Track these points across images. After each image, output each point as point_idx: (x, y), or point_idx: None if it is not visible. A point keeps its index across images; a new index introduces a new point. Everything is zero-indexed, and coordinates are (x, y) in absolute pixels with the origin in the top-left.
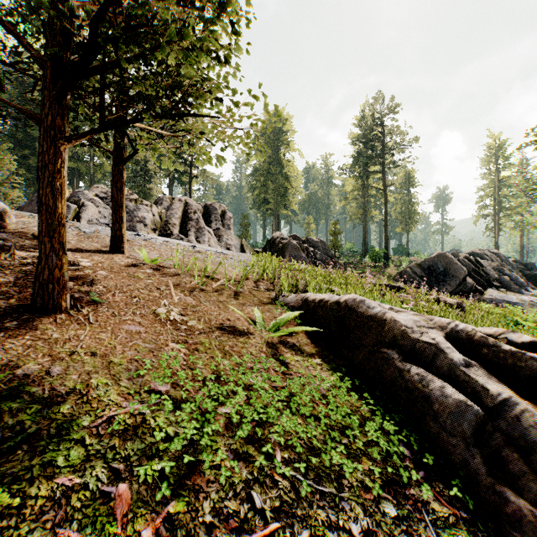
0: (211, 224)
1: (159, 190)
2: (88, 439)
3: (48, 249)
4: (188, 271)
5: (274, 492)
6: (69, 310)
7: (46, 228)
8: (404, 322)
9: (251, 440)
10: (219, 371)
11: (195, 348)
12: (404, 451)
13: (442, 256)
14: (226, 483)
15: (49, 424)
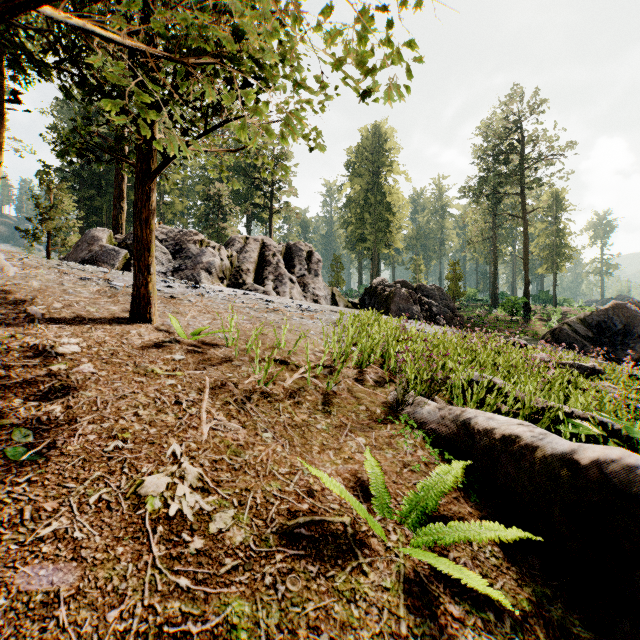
0: (294, 269)
1: (234, 229)
2: None
3: None
4: (247, 352)
5: None
6: None
7: None
8: None
9: None
10: None
11: None
12: None
13: (620, 308)
14: None
15: None
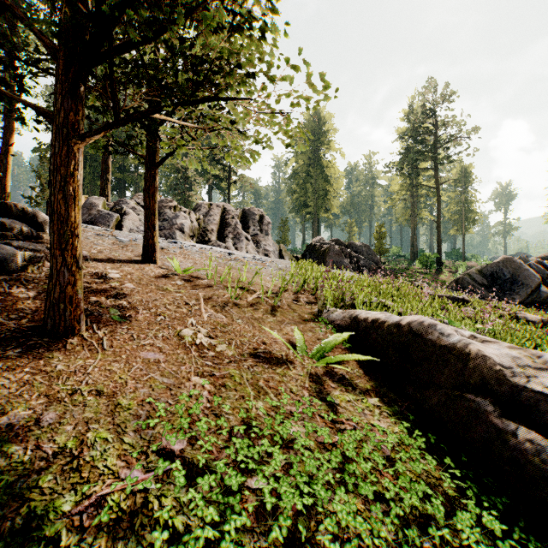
0: (249, 230)
1: (198, 196)
2: (65, 536)
3: (59, 264)
4: (221, 282)
5: None
6: (82, 333)
7: (57, 240)
8: (498, 359)
9: (291, 539)
10: (250, 417)
11: (222, 383)
12: None
13: (508, 261)
14: None
15: (20, 507)
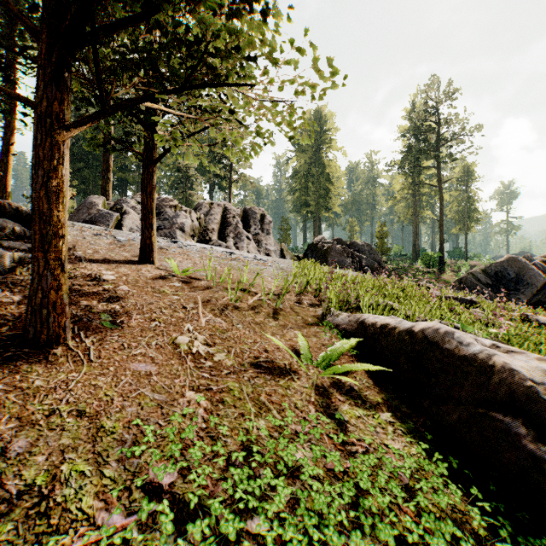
0: (250, 229)
1: (199, 196)
2: None
3: (42, 266)
4: (221, 283)
5: None
6: (68, 342)
7: (40, 240)
8: (527, 373)
9: None
10: (251, 440)
11: (219, 399)
12: None
13: (513, 260)
14: None
15: None
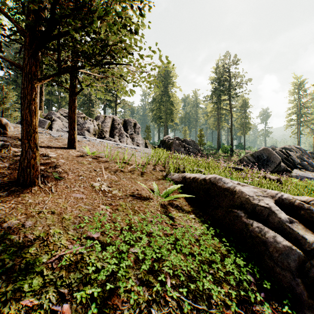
0: (128, 131)
1: (97, 111)
2: (45, 271)
3: (27, 147)
4: (113, 159)
5: (166, 308)
6: (39, 184)
7: (26, 134)
8: (248, 193)
9: (151, 271)
10: (131, 223)
11: (116, 208)
12: (250, 279)
13: (266, 149)
14: (134, 303)
15: (21, 260)
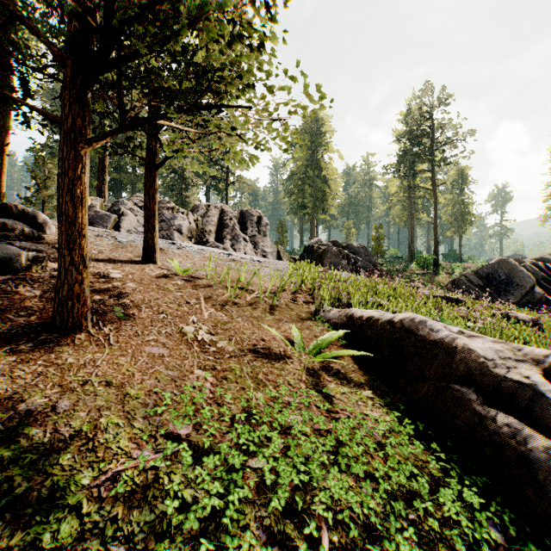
0: (247, 231)
1: (196, 197)
2: (86, 505)
3: (67, 263)
4: (221, 282)
5: None
6: (89, 329)
7: (65, 240)
8: (482, 352)
9: (289, 510)
10: (250, 407)
11: (223, 376)
12: (497, 537)
13: (504, 262)
14: None
15: (43, 481)
